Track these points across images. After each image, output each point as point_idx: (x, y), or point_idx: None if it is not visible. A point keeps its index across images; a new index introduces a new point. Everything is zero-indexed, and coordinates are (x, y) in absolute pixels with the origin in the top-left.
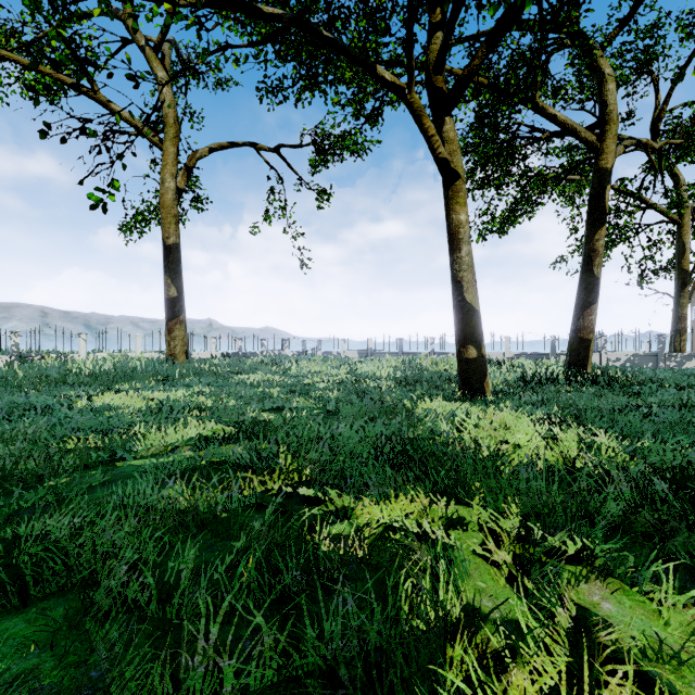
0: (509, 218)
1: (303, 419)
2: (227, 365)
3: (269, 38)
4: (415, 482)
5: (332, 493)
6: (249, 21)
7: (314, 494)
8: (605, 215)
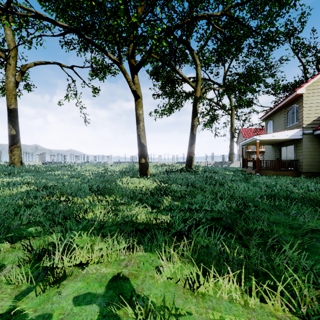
0: (170, 110)
1: (70, 183)
2: (44, 167)
3: (61, 34)
4: (97, 195)
5: (70, 198)
6: (55, 9)
7: (66, 200)
8: (197, 113)
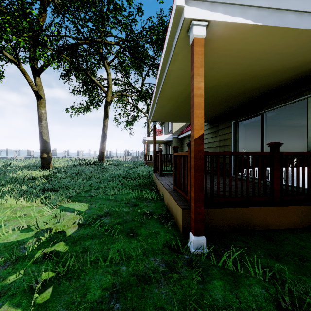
0: (86, 109)
1: None
2: None
3: None
4: None
5: None
6: None
7: None
8: (108, 115)
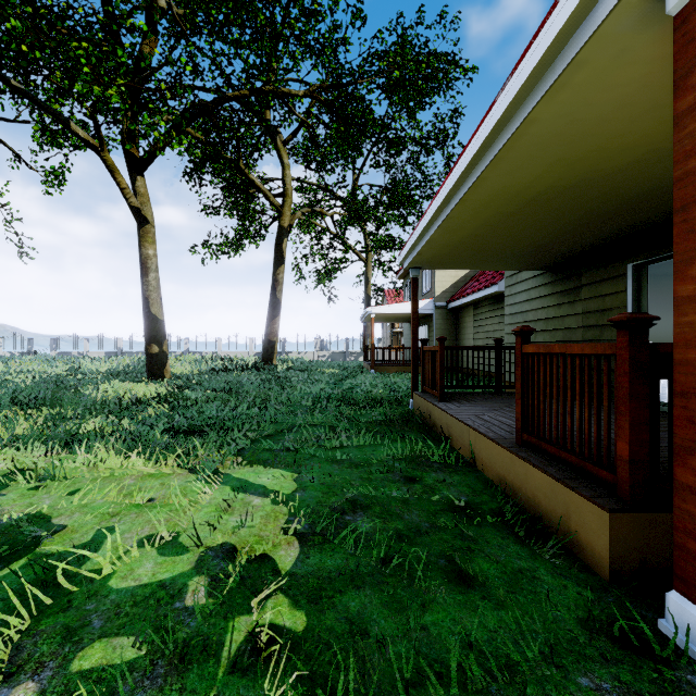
0: (235, 245)
1: None
2: None
3: None
4: (28, 410)
5: None
6: None
7: None
8: (283, 258)
